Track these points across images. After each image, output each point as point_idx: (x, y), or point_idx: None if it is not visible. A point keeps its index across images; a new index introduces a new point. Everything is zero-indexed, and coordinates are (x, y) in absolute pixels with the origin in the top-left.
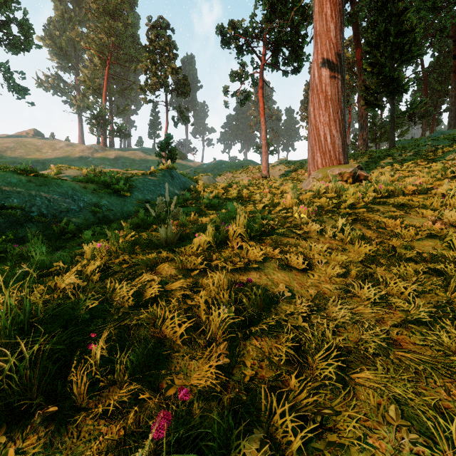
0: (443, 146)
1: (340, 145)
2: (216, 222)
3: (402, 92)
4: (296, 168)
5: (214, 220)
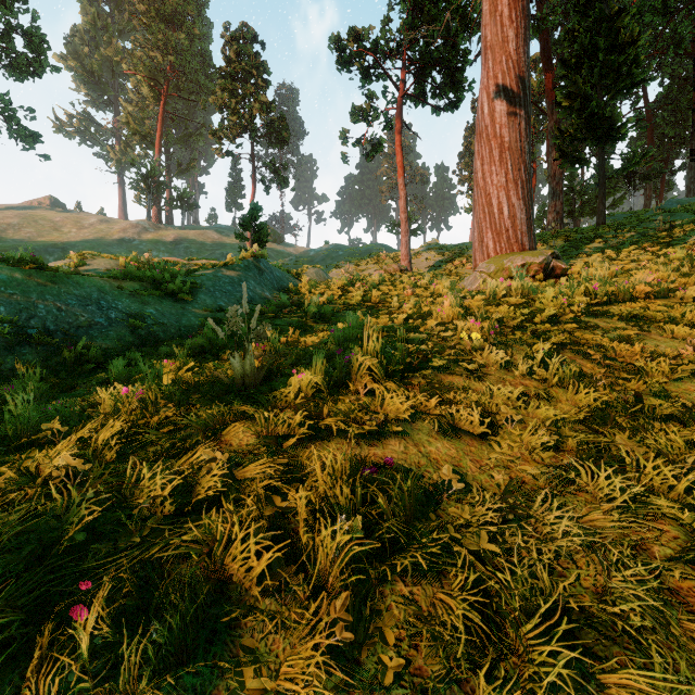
0: (682, 222)
1: (523, 221)
2: (329, 345)
3: (617, 139)
4: (453, 256)
5: (325, 341)
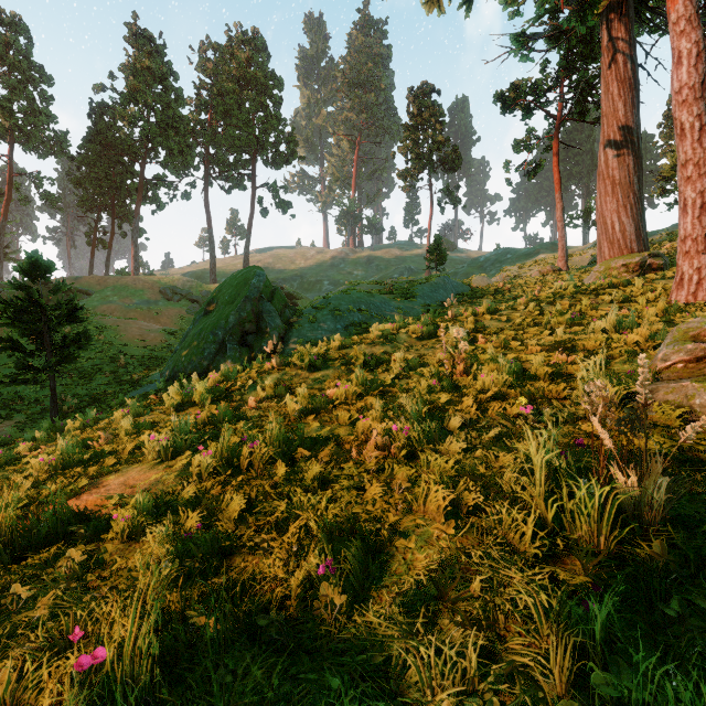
0: None
1: (632, 232)
2: None
3: None
4: None
5: None
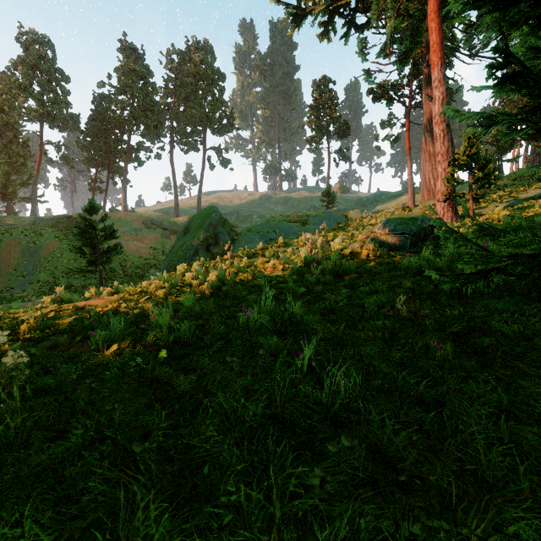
0: None
1: None
2: None
3: None
4: None
5: None
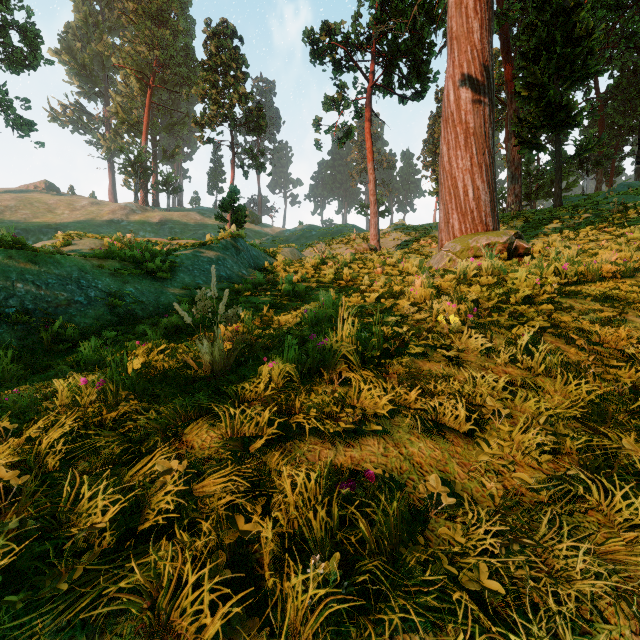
0: (635, 204)
1: (487, 202)
2: (303, 325)
3: (573, 127)
4: (419, 236)
5: (298, 321)
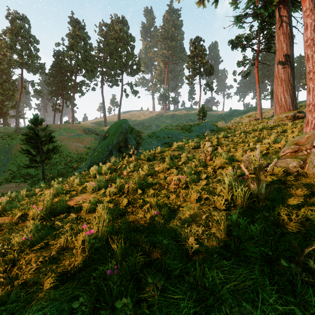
0: None
1: (290, 102)
2: None
3: None
4: None
5: None
